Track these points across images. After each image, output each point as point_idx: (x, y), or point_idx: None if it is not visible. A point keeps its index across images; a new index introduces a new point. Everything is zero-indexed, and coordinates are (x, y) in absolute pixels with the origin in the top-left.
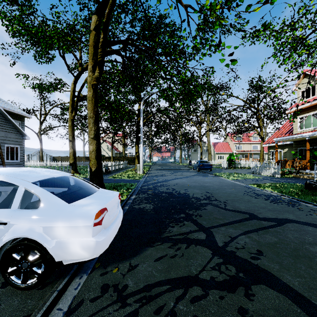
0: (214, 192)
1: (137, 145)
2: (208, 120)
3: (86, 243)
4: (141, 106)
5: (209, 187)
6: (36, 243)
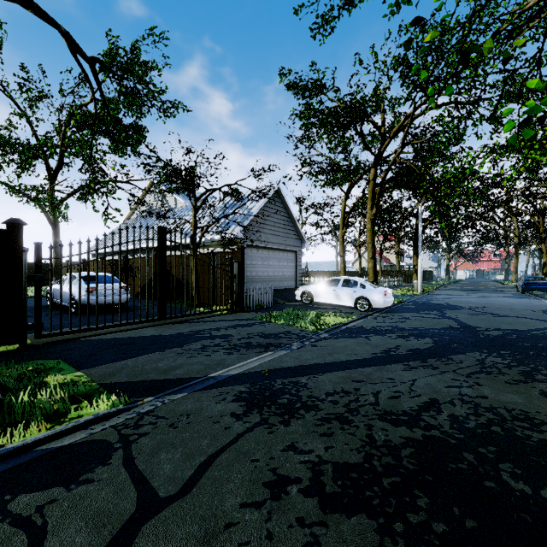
0: (491, 306)
1: (416, 256)
2: None
3: (381, 300)
4: (420, 209)
5: (495, 304)
6: (366, 298)
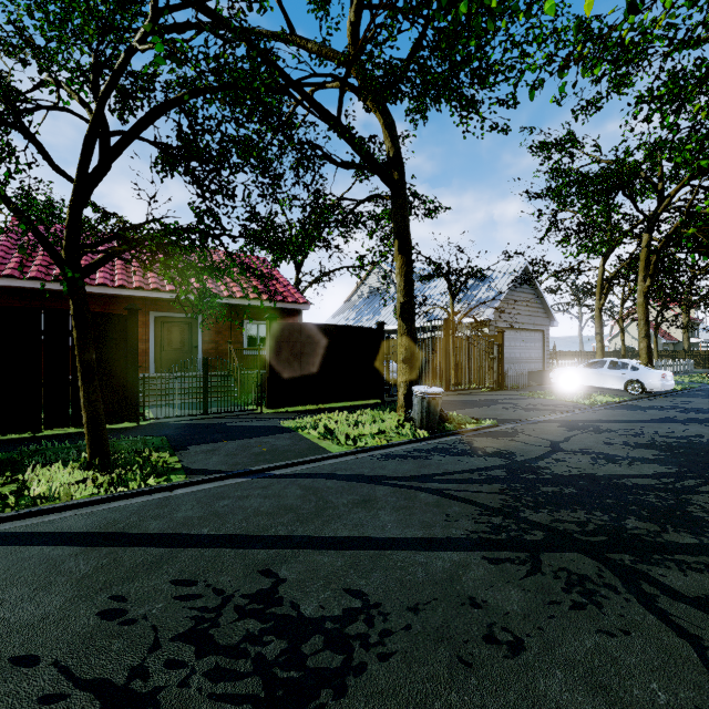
0: None
1: None
2: None
3: (658, 383)
4: None
5: None
6: (638, 381)
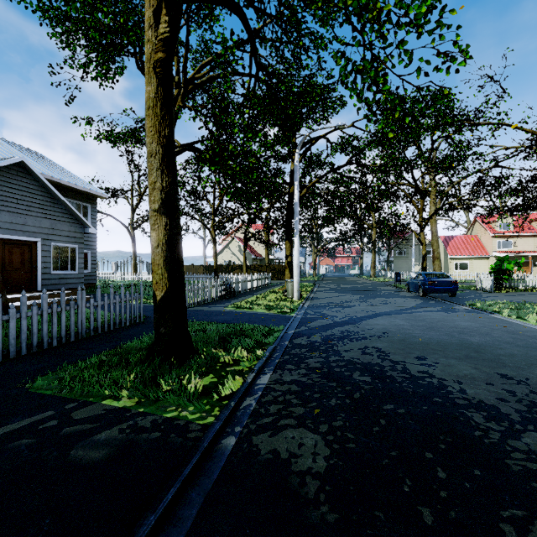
0: (531, 378)
1: (289, 241)
2: (434, 191)
3: None
4: (296, 158)
5: (493, 351)
6: None
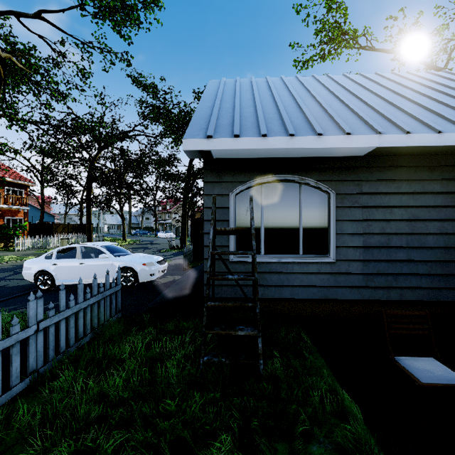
0: None
1: None
2: None
3: None
4: None
5: None
6: None
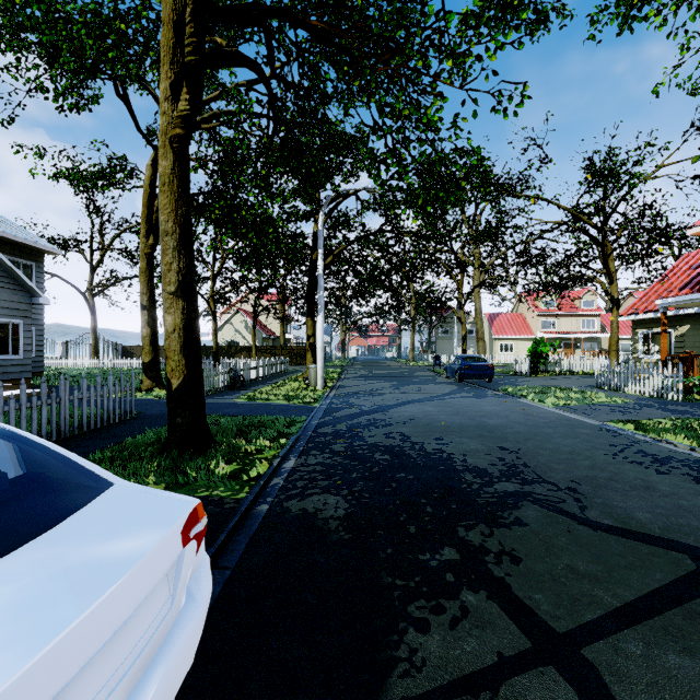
0: (522, 448)
1: (312, 318)
2: (478, 262)
3: None
4: (321, 222)
5: (503, 430)
6: None
